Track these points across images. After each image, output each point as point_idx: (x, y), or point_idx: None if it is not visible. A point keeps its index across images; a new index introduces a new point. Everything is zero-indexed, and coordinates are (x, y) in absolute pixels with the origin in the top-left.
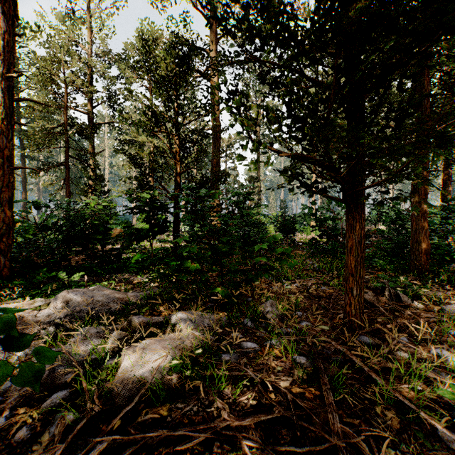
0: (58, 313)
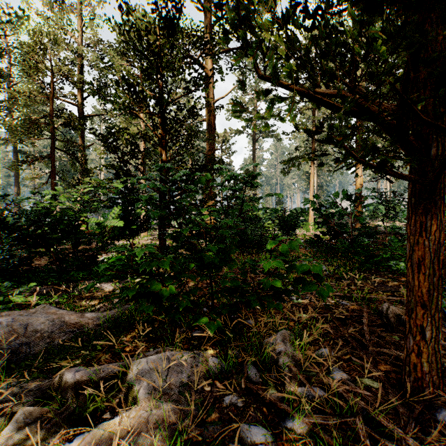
0: None
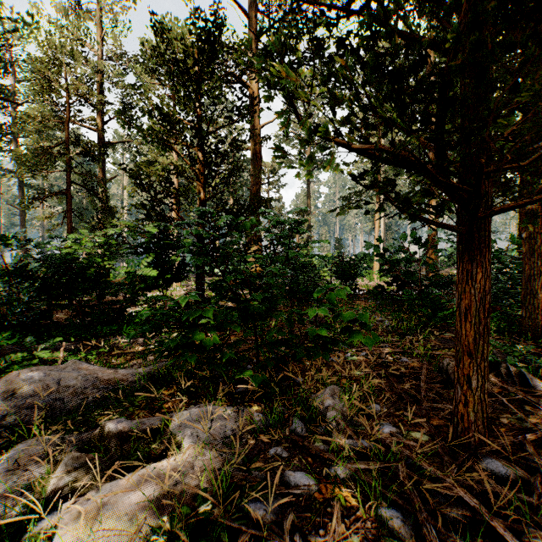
0: None
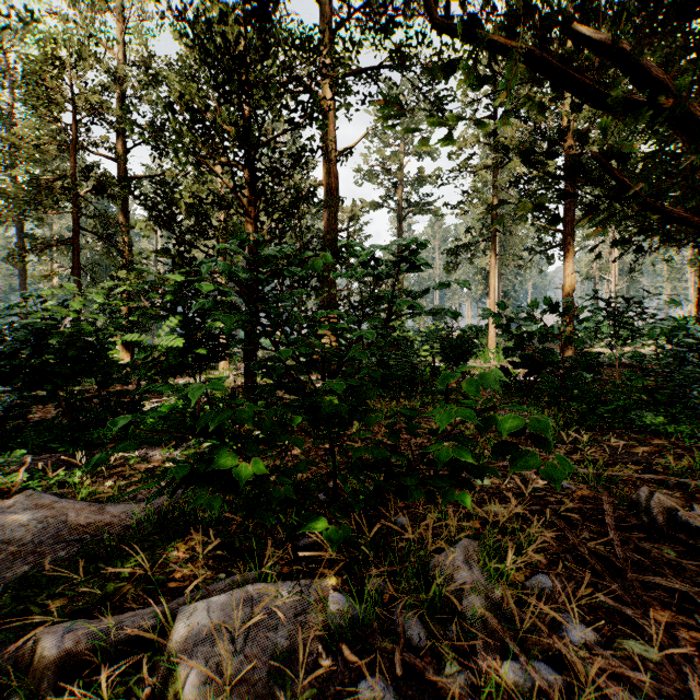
0: None
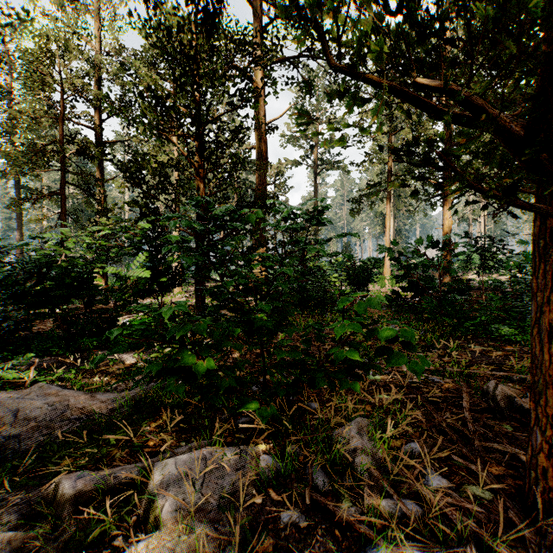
0: None
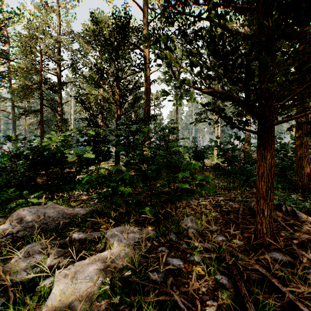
0: (12, 229)
